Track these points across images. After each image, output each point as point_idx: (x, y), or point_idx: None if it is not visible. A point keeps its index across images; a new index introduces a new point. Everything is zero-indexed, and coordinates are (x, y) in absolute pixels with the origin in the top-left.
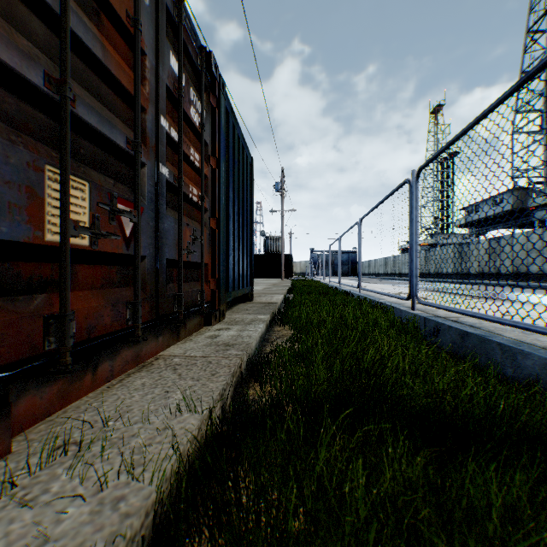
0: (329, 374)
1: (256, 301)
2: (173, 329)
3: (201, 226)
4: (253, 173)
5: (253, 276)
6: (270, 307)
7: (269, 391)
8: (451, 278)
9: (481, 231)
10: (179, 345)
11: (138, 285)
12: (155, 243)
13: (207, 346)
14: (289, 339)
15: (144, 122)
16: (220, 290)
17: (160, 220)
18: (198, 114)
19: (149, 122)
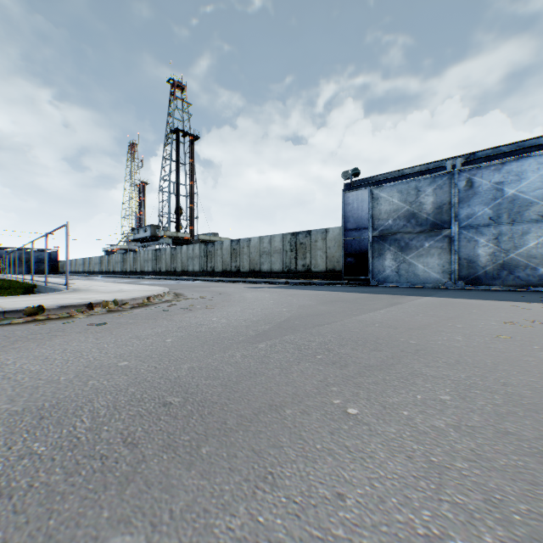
0: None
1: None
2: None
3: None
4: None
5: None
6: None
7: None
8: (120, 274)
9: (145, 245)
10: None
11: None
12: None
13: None
14: None
15: None
16: None
17: None
18: None
19: None
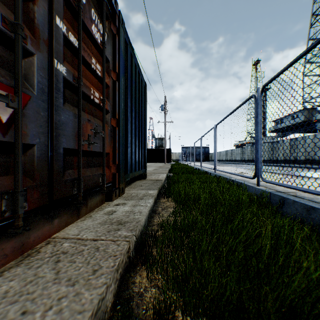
0: (220, 270)
1: (148, 178)
2: (73, 209)
3: (102, 123)
4: (146, 93)
5: (146, 162)
6: (157, 183)
7: (155, 296)
8: (266, 162)
9: (284, 134)
10: (78, 223)
11: (18, 173)
12: (49, 132)
13: (101, 224)
14: (172, 212)
15: (33, 13)
16: (120, 173)
17: (55, 111)
18: (100, 34)
19: (39, 15)
